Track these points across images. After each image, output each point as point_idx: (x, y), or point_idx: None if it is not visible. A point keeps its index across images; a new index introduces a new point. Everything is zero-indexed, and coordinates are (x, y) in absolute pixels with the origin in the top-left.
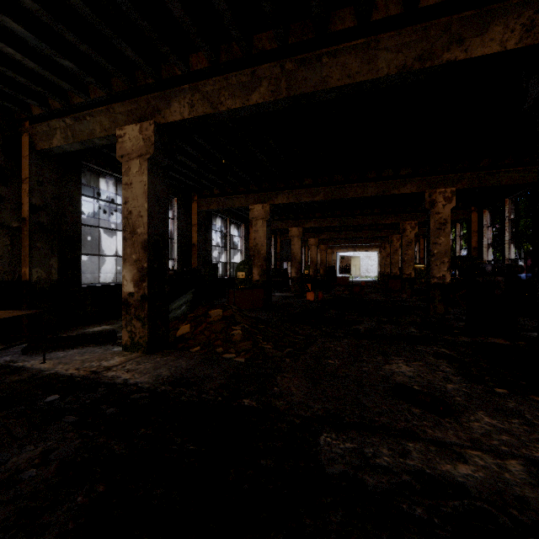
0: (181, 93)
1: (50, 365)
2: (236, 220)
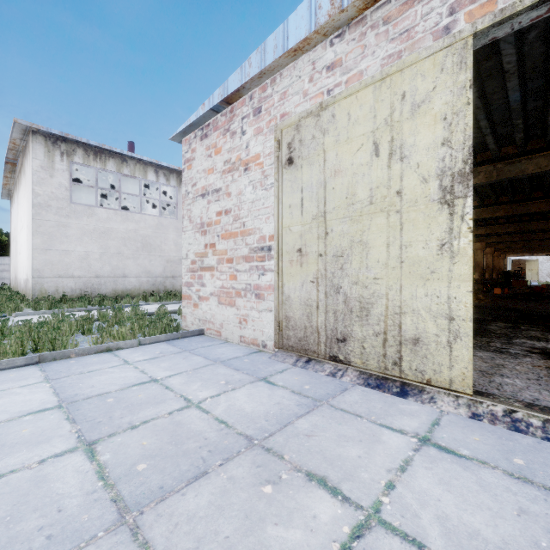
0: None
1: None
2: None
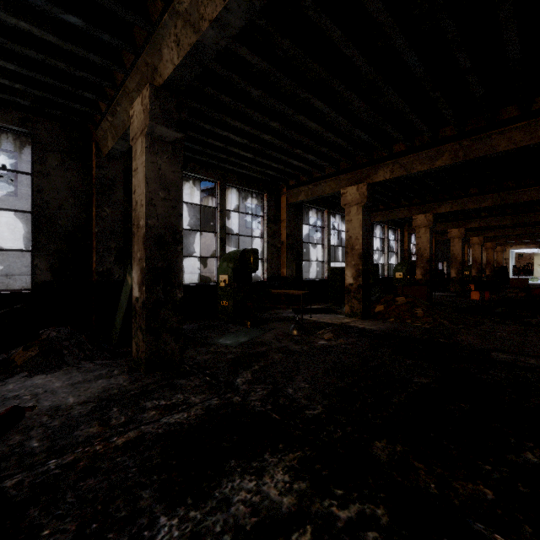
0: (385, 166)
1: (316, 319)
2: (392, 226)
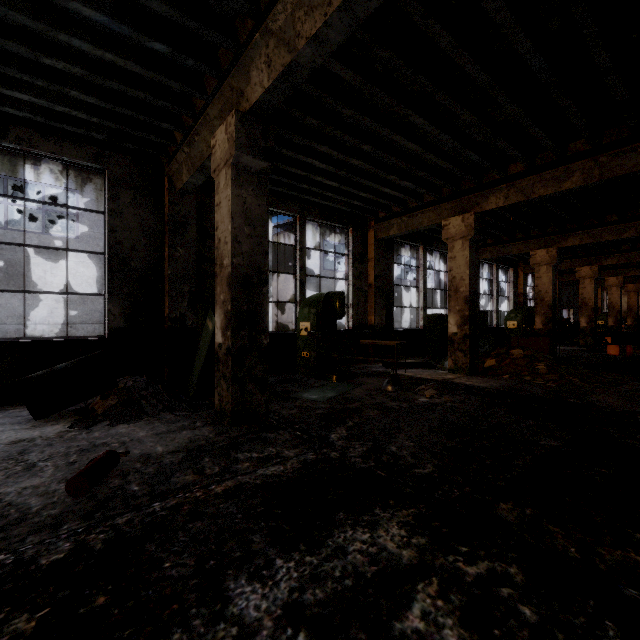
0: (498, 191)
1: (412, 374)
2: (503, 264)
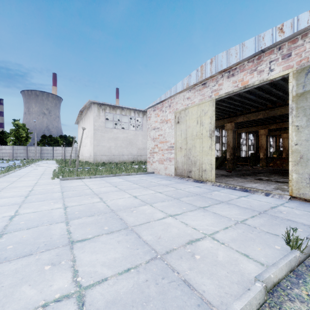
0: (273, 125)
1: None
2: (271, 136)
